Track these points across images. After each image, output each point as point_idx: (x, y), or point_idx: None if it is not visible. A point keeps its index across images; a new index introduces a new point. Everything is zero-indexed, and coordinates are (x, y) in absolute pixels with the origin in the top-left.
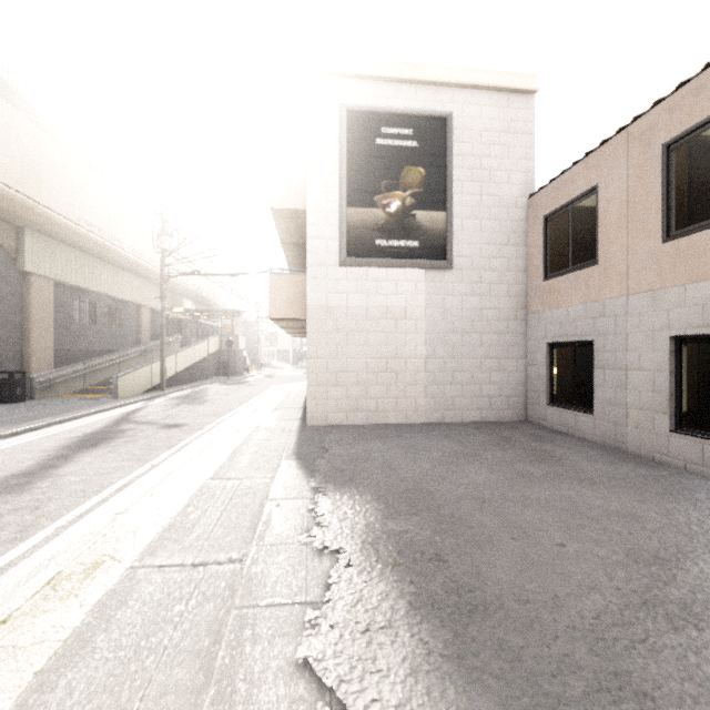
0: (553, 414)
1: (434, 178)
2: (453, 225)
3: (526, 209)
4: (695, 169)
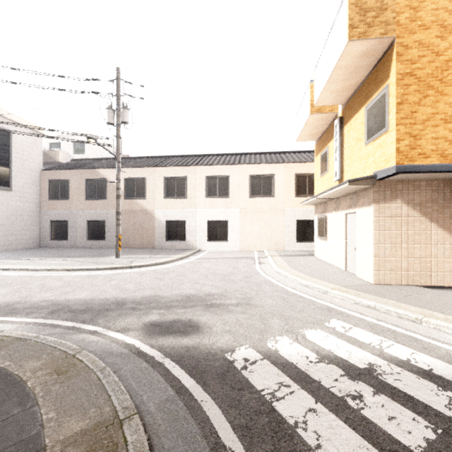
0: (53, 243)
1: (4, 154)
2: (12, 174)
3: (40, 173)
4: (91, 187)
